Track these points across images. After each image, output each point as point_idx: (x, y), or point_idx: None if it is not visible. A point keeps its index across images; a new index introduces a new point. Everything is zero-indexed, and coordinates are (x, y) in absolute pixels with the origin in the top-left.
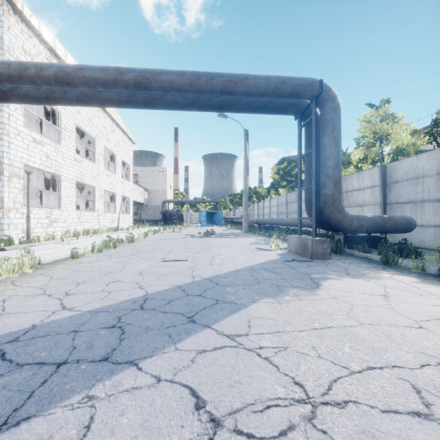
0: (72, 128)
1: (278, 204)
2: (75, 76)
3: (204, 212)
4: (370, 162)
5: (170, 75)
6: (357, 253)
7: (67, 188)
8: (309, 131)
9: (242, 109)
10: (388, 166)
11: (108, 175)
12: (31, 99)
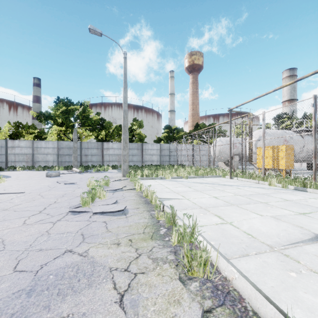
0: None
1: None
2: None
3: None
4: None
5: None
6: None
7: None
8: None
9: None
10: None
11: None
12: None
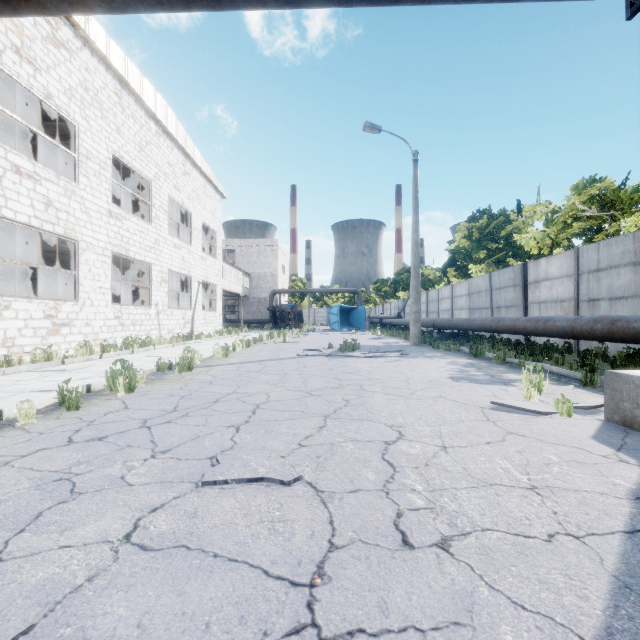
0: (104, 158)
1: (471, 292)
2: None
3: (336, 308)
4: None
5: None
6: None
7: (92, 263)
8: None
9: None
10: None
11: (178, 246)
12: None
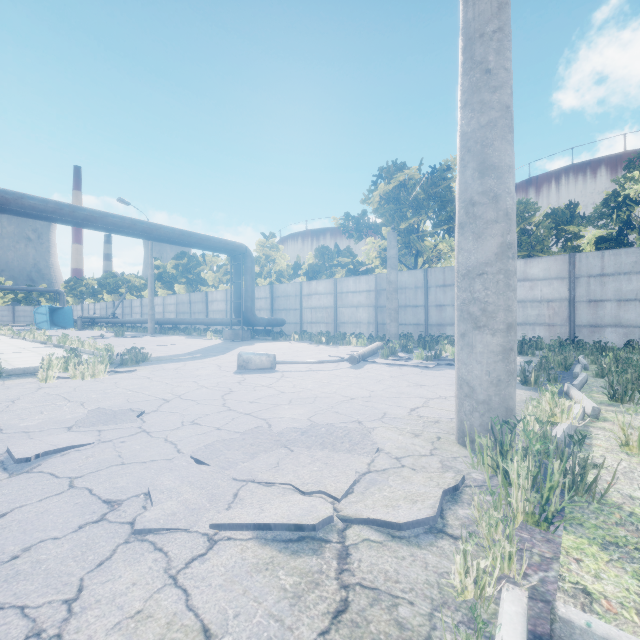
0: None
1: (178, 303)
2: (101, 220)
3: (45, 308)
4: (263, 277)
5: (166, 230)
6: (262, 337)
7: None
8: (237, 267)
9: (199, 248)
10: (274, 286)
11: None
12: (28, 216)
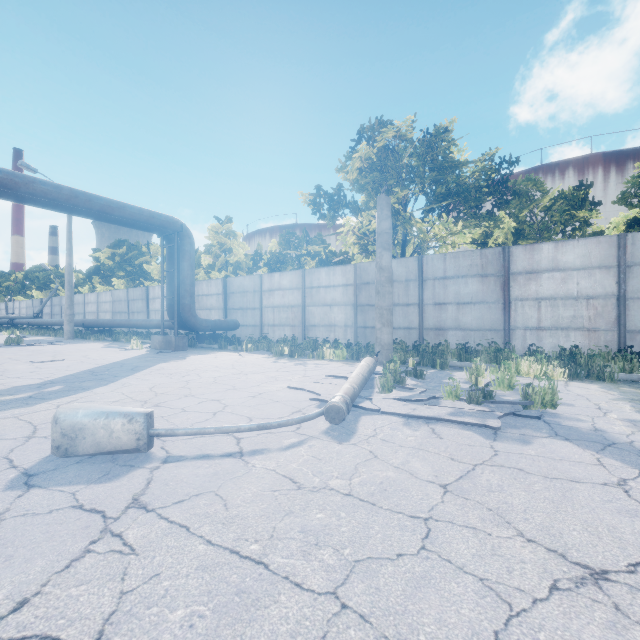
0: None
1: (114, 300)
2: None
3: None
4: (217, 270)
5: (45, 186)
6: (206, 345)
7: None
8: (171, 251)
9: (111, 222)
10: (228, 280)
11: None
12: None
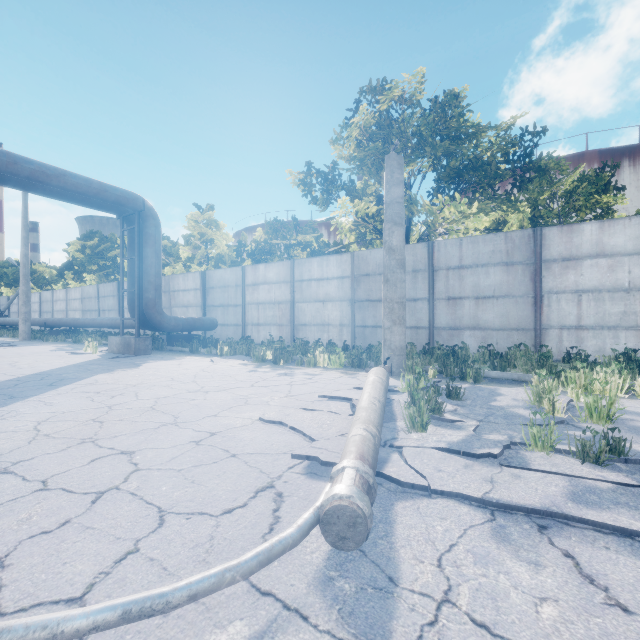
0: None
1: (84, 297)
2: None
3: None
4: (197, 263)
5: None
6: (176, 348)
7: None
8: (133, 235)
9: (51, 195)
10: (207, 273)
11: None
12: None
